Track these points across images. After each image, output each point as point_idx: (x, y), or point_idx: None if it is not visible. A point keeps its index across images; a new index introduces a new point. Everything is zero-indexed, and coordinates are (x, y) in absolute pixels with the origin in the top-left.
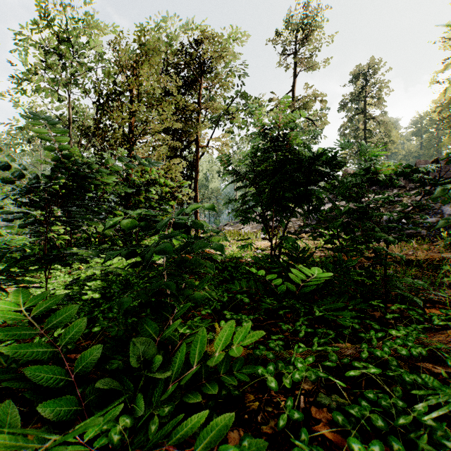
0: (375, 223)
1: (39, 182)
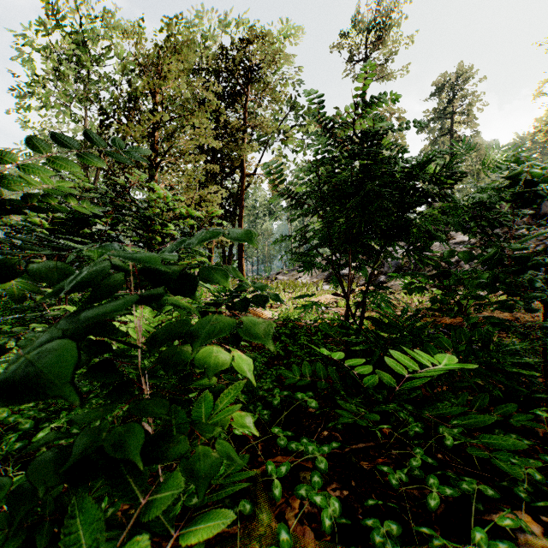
0: None
1: None
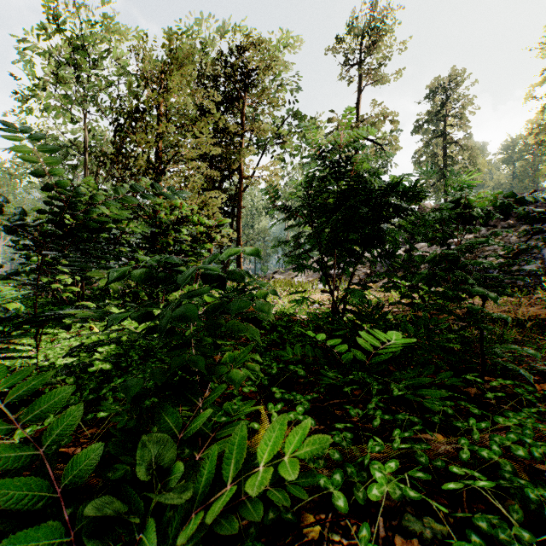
0: (467, 272)
1: (25, 219)
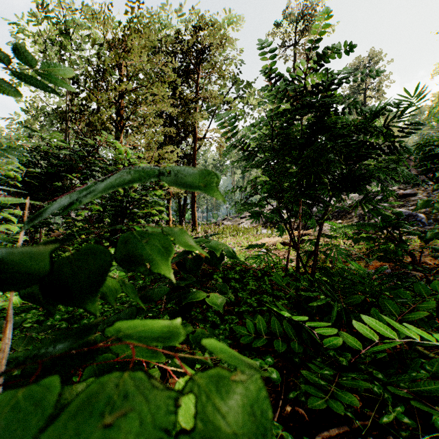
0: None
1: None
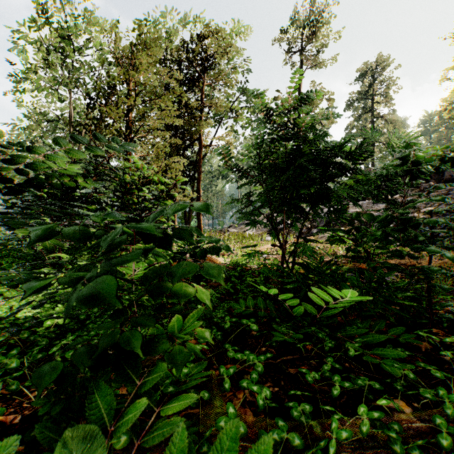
0: None
1: None
